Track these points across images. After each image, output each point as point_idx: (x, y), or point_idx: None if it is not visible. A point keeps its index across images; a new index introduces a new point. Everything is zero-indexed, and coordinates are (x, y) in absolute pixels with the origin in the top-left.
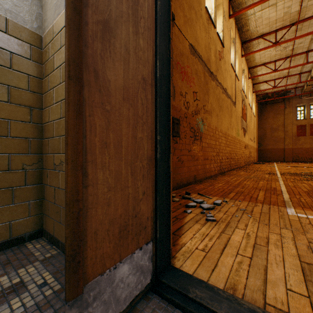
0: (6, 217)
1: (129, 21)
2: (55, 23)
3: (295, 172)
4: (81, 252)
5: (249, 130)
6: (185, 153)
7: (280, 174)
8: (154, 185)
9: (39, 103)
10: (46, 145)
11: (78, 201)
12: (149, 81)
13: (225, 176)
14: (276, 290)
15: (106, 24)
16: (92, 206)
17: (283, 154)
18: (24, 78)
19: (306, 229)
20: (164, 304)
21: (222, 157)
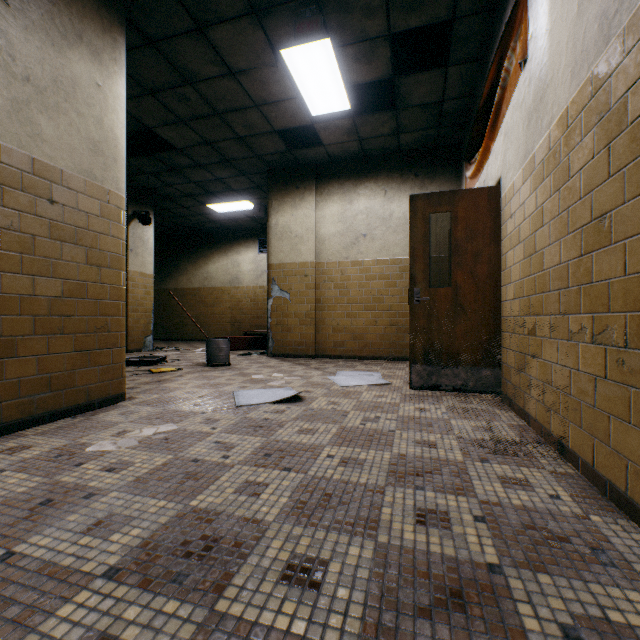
0: None
1: None
2: None
3: None
4: None
5: None
6: None
7: None
8: None
9: None
10: None
11: None
12: None
13: None
14: None
15: None
16: None
17: None
18: None
19: None
20: None
21: None
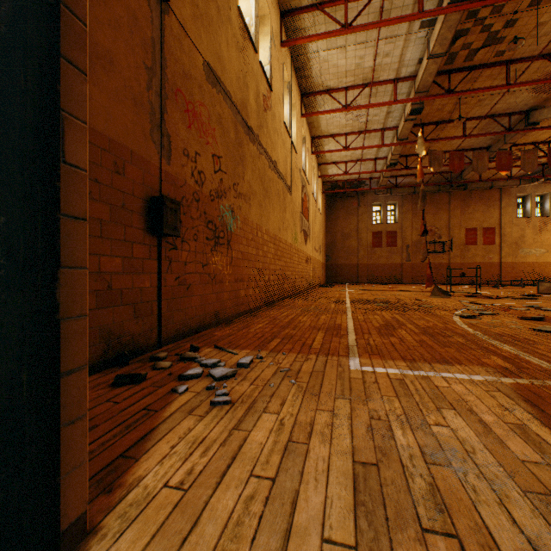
0: None
1: None
2: None
3: (368, 299)
4: None
5: (313, 234)
6: (195, 269)
7: (351, 303)
8: None
9: None
10: None
11: None
12: None
13: (273, 309)
14: None
15: None
16: None
17: (357, 272)
18: None
19: (371, 392)
20: None
21: (270, 277)
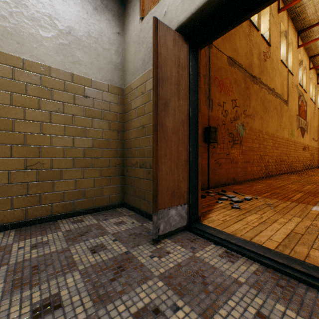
0: (108, 192)
1: (175, 95)
2: (133, 83)
3: None
4: (157, 196)
5: (311, 129)
6: (223, 156)
7: None
8: (188, 175)
9: (122, 128)
10: (126, 153)
11: (157, 176)
12: (185, 120)
13: (270, 179)
14: (260, 238)
15: (166, 103)
16: (160, 179)
17: None
18: (115, 115)
19: (318, 219)
20: (192, 234)
21: (268, 160)
